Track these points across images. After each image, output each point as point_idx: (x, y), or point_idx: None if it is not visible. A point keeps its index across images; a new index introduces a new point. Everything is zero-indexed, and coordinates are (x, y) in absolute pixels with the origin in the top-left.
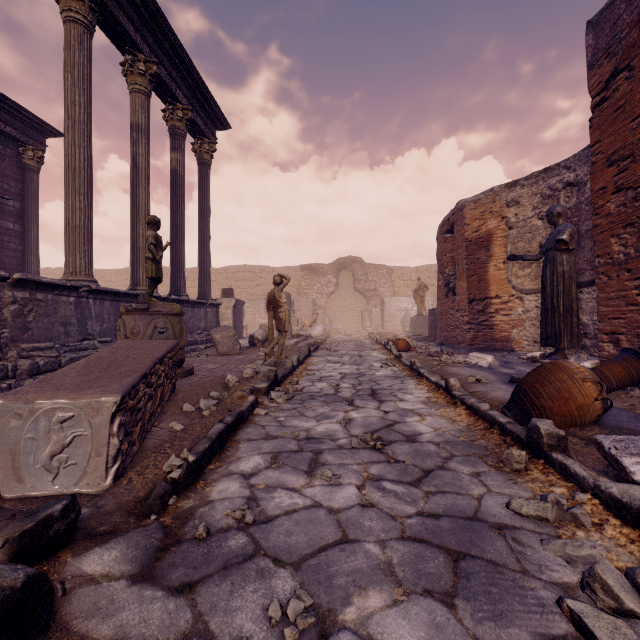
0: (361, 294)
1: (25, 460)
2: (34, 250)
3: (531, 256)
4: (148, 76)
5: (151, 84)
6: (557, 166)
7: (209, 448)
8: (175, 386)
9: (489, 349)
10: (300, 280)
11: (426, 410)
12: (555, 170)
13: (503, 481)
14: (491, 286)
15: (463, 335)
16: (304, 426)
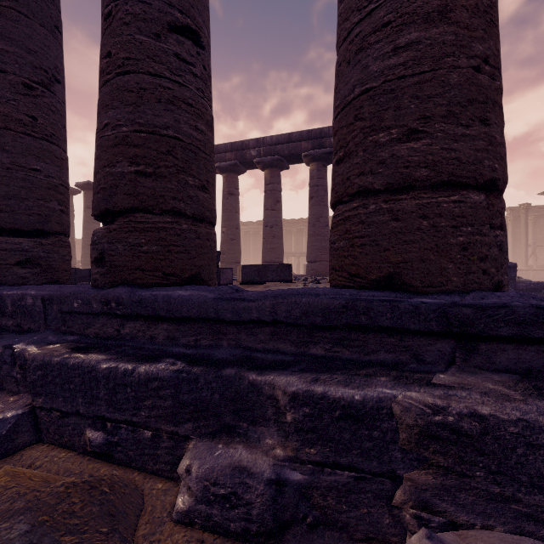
0: None
1: None
2: None
3: None
4: None
5: None
6: None
7: None
8: None
9: None
10: None
11: None
12: None
13: None
14: None
15: None
16: None
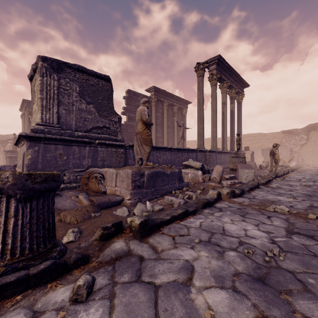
0: None
1: (242, 177)
2: (185, 139)
3: None
4: (226, 87)
5: (227, 88)
6: None
7: (267, 181)
8: None
9: None
10: (281, 138)
11: None
12: None
13: None
14: None
15: None
16: (287, 183)
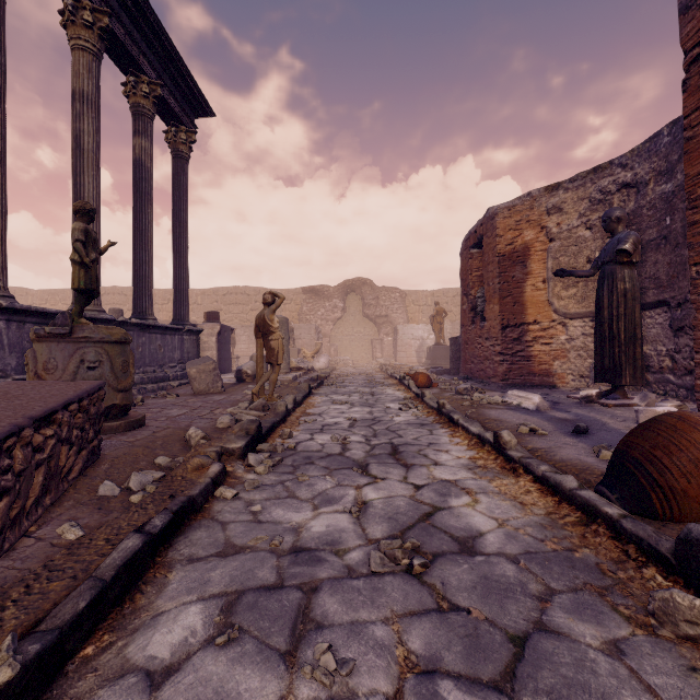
0: (371, 321)
1: None
2: None
3: (583, 271)
4: (97, 30)
5: (101, 42)
6: (609, 164)
7: (90, 606)
8: (99, 450)
9: (526, 385)
10: (302, 304)
11: (475, 482)
12: (607, 169)
13: (680, 675)
14: (528, 309)
15: (494, 368)
16: (291, 522)
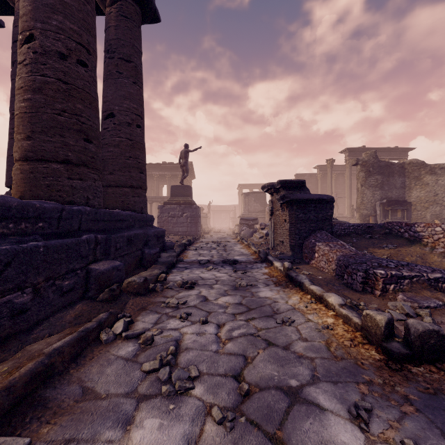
0: None
1: None
2: None
3: None
4: None
5: None
6: None
7: None
8: None
9: None
10: None
11: None
12: None
13: None
14: None
15: None
16: None
